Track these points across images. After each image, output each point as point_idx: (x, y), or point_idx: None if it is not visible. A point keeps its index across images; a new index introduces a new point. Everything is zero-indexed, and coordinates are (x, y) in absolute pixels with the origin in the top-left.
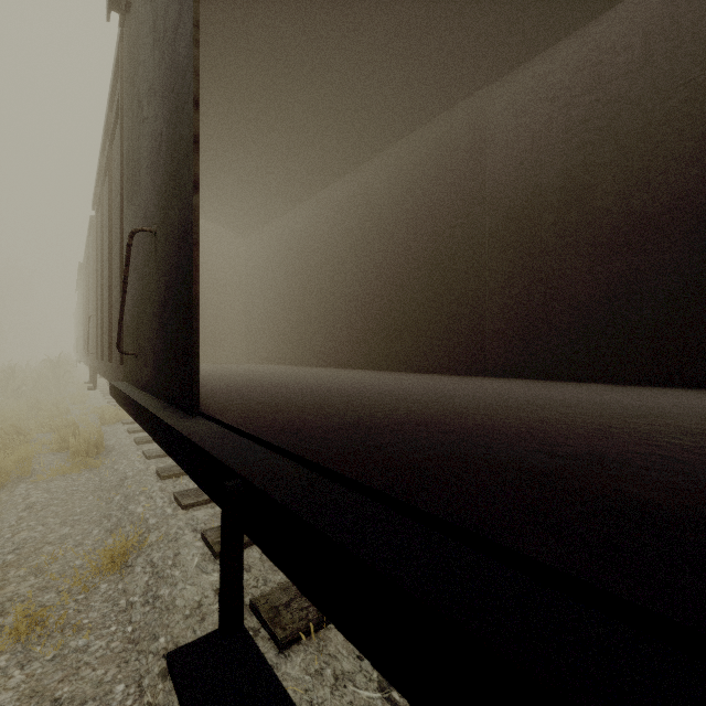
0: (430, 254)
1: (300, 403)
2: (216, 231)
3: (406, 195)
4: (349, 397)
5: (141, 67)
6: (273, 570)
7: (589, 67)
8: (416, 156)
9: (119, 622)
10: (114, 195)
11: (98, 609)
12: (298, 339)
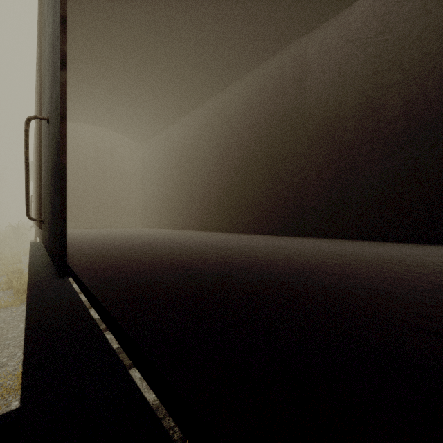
0: (266, 152)
1: (166, 260)
2: (122, 139)
3: (250, 112)
4: (208, 255)
5: None
6: (149, 389)
7: (381, 17)
8: (256, 84)
9: None
10: None
11: None
12: (176, 211)
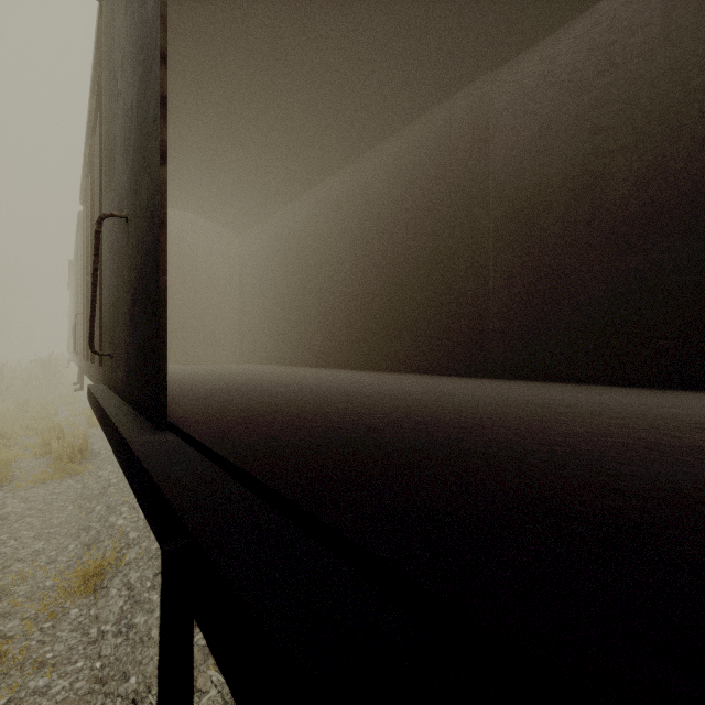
0: (431, 249)
1: (290, 411)
2: (209, 227)
3: (405, 188)
4: (345, 403)
5: (116, 38)
6: None
7: (602, 48)
8: (416, 146)
9: (87, 656)
10: (96, 186)
11: (65, 640)
12: (293, 338)
